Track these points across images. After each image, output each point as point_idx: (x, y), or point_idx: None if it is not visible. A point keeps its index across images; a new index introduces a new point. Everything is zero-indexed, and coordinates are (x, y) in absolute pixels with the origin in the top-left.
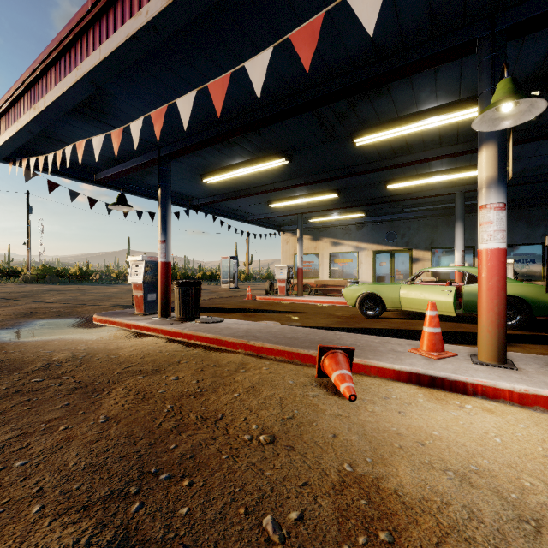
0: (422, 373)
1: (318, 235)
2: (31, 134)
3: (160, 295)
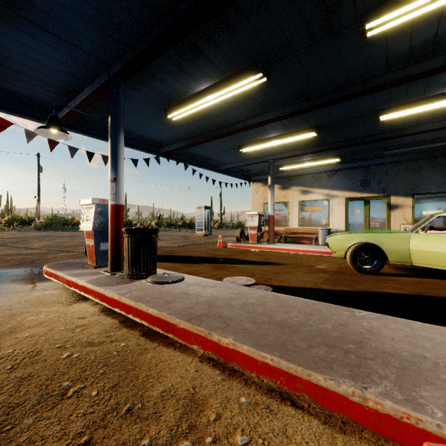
0: None
1: (287, 183)
2: None
3: (109, 245)
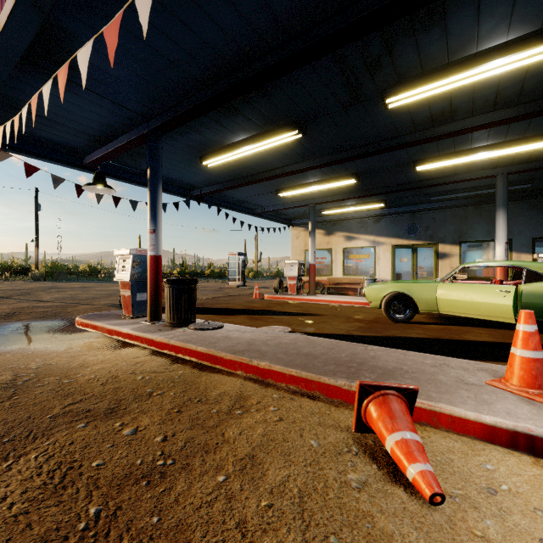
0: (539, 436)
1: (330, 228)
2: None
3: (149, 295)
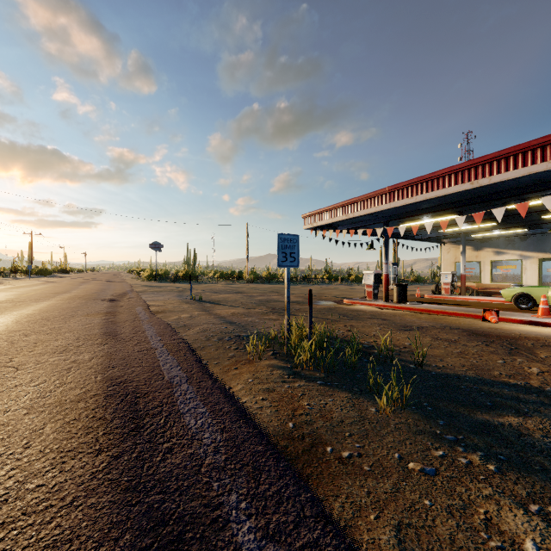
0: (531, 320)
1: (479, 245)
2: (336, 222)
3: (384, 291)
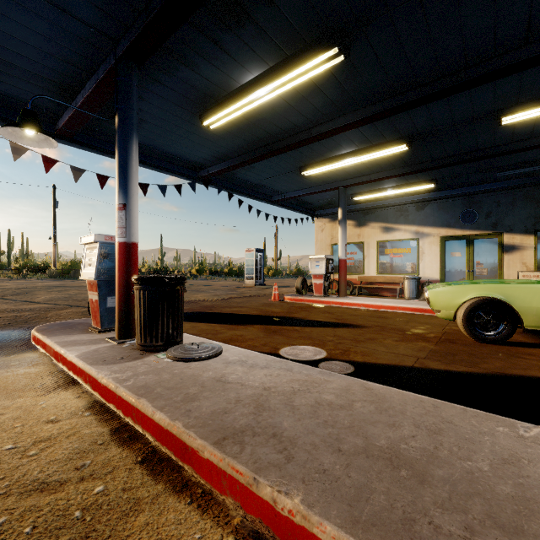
0: None
1: (362, 219)
2: None
3: (117, 301)
